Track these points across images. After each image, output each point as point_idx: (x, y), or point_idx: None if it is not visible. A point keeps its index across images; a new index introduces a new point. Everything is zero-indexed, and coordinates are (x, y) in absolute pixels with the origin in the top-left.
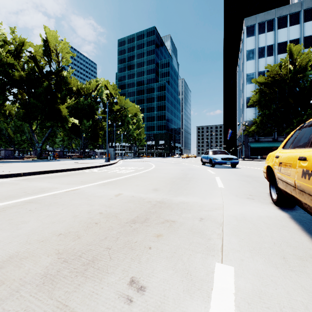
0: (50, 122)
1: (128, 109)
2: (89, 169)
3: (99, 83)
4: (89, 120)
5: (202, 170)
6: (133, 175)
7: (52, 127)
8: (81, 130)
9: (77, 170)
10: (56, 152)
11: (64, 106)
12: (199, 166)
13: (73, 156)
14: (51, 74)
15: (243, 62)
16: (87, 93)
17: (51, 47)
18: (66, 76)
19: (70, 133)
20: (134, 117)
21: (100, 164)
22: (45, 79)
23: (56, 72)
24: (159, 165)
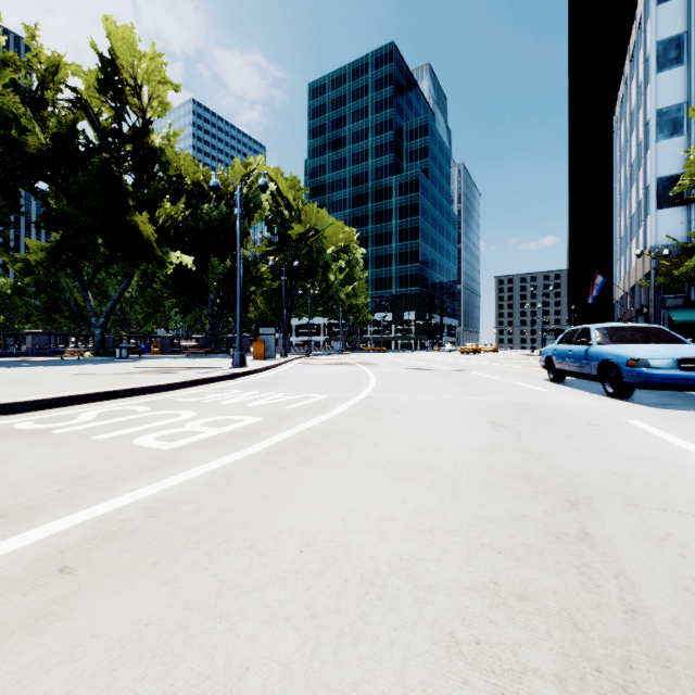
0: (123, 262)
1: (326, 234)
2: (99, 403)
3: (251, 168)
4: (225, 260)
5: (617, 433)
6: (155, 495)
7: (129, 278)
8: (207, 284)
9: (21, 411)
10: (155, 339)
11: (146, 218)
12: (550, 390)
13: (189, 349)
14: (122, 142)
15: (646, 78)
16: (223, 195)
17: (124, 75)
18: (162, 146)
19: (180, 292)
20: (341, 254)
21: (196, 374)
22: (110, 156)
23: (136, 137)
24: (391, 384)
